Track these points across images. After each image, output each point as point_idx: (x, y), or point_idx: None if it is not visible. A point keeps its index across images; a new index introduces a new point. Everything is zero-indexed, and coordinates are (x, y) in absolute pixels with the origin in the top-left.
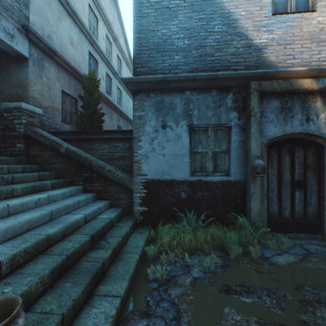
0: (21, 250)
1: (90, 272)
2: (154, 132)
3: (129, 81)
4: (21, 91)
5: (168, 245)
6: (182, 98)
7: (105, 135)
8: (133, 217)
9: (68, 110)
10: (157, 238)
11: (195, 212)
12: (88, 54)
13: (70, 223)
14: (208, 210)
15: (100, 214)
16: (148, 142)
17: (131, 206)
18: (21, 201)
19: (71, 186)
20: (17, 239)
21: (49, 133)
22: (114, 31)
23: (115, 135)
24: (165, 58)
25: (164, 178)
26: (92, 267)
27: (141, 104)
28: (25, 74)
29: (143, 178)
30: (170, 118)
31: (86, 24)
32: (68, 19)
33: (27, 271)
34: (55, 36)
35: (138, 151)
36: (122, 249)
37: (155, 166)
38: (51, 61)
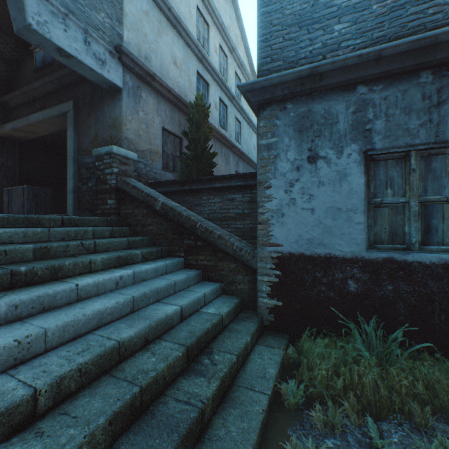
0: (72, 369)
1: (176, 431)
2: (294, 171)
3: (250, 88)
4: (114, 133)
5: (326, 386)
6: (350, 101)
7: (215, 183)
8: (257, 315)
9: (170, 153)
10: (302, 366)
11: (379, 321)
12: (196, 76)
13: (156, 321)
14: (409, 320)
15: (205, 304)
16: (283, 188)
17: (254, 295)
18: (95, 280)
19: (168, 257)
20: (78, 342)
21: (147, 185)
22: (230, 39)
23: (230, 183)
24: (315, 35)
25: (312, 252)
26: (182, 418)
27: (270, 124)
28: (118, 110)
29: (274, 251)
30: (324, 143)
31: (194, 34)
32: (170, 30)
33: (75, 411)
34: (154, 56)
35: (266, 205)
36: (237, 378)
37: (295, 231)
38: (149, 90)
